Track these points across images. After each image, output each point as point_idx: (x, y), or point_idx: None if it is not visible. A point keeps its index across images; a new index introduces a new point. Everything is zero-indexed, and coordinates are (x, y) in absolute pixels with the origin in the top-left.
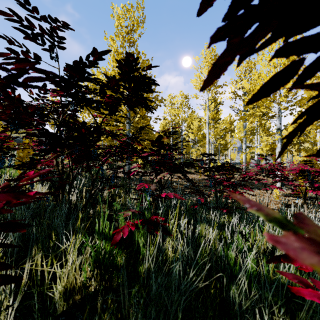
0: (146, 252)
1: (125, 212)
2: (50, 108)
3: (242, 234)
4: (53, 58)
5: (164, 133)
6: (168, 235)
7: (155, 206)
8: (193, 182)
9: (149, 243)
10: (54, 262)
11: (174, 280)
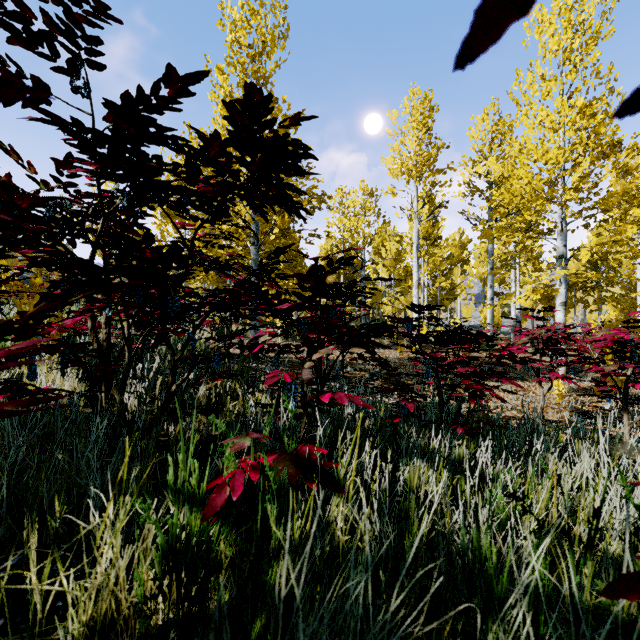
0: (286, 531)
1: (237, 439)
2: (86, 210)
3: (516, 498)
4: (78, 90)
5: (328, 261)
6: (337, 491)
7: (308, 420)
8: (390, 366)
9: (294, 508)
10: (60, 566)
11: (351, 597)
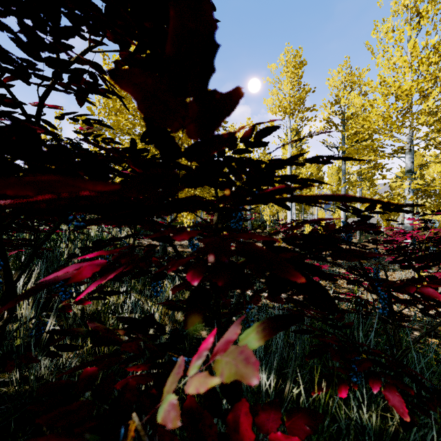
0: None
1: None
2: None
3: None
4: None
5: None
6: None
7: None
8: None
9: None
10: None
11: None
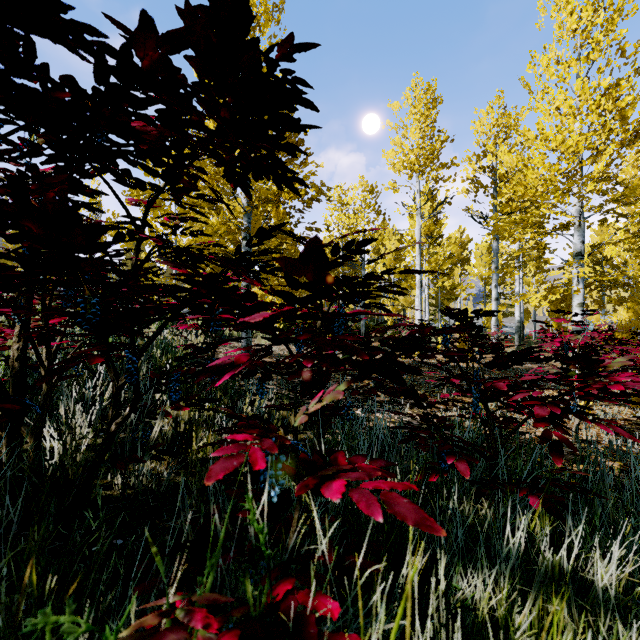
0: None
1: None
2: None
3: None
4: None
5: (332, 246)
6: None
7: None
8: (417, 393)
9: None
10: None
11: None
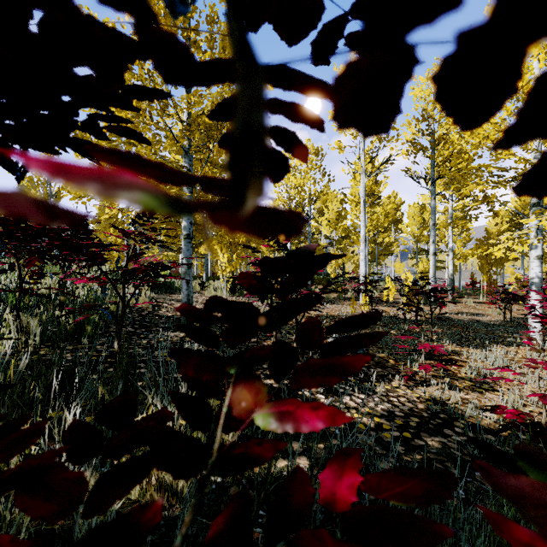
0: None
1: None
2: None
3: None
4: None
5: None
6: None
7: None
8: None
9: None
10: None
11: None
